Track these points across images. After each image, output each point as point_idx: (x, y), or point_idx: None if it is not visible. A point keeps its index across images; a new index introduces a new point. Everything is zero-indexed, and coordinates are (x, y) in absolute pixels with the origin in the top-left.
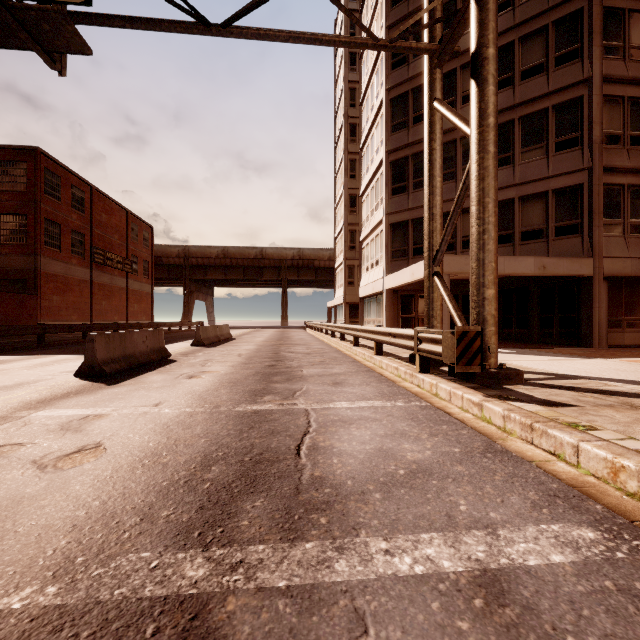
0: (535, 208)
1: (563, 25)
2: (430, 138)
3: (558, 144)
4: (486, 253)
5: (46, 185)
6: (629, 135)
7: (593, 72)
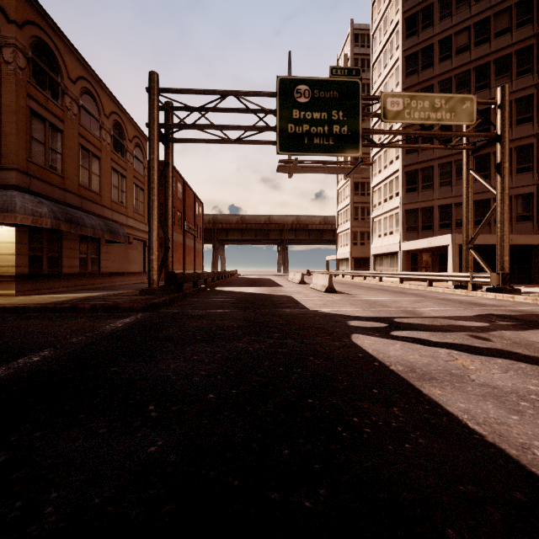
0: None
1: (521, 102)
2: (467, 187)
3: (518, 169)
4: (505, 243)
5: None
6: None
7: None
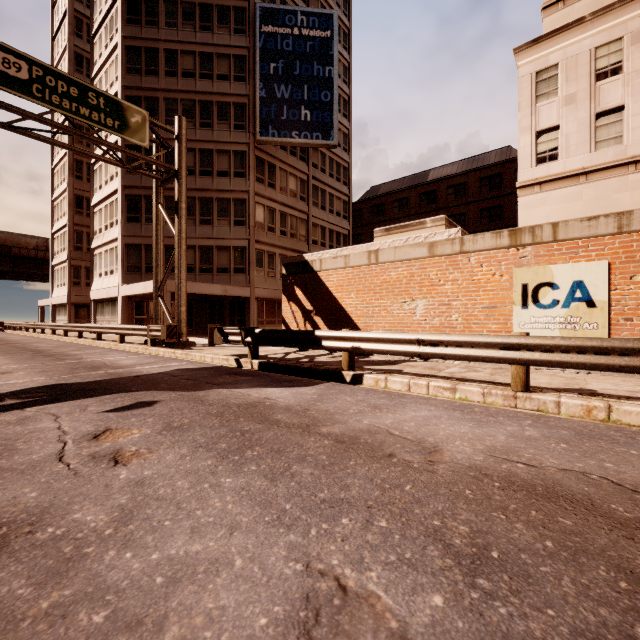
0: (224, 255)
1: (238, 155)
2: (157, 223)
3: (235, 221)
4: (182, 292)
5: None
6: (267, 225)
7: (251, 189)
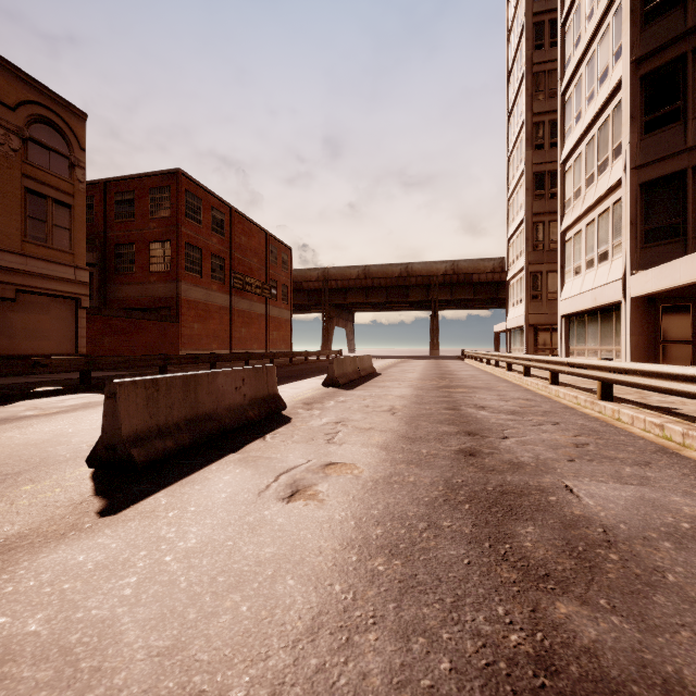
0: None
1: None
2: None
3: None
4: None
5: (187, 208)
6: None
7: None
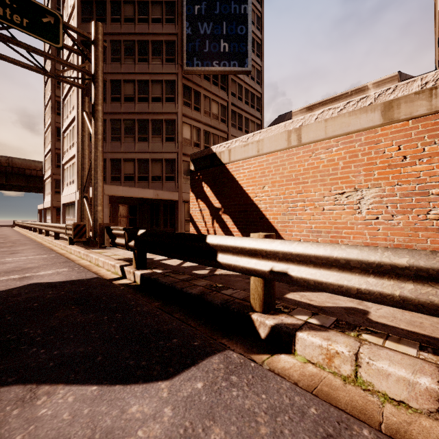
0: (158, 166)
1: (168, 84)
2: (82, 129)
3: (167, 138)
4: (97, 192)
5: None
6: (193, 141)
7: (179, 111)
